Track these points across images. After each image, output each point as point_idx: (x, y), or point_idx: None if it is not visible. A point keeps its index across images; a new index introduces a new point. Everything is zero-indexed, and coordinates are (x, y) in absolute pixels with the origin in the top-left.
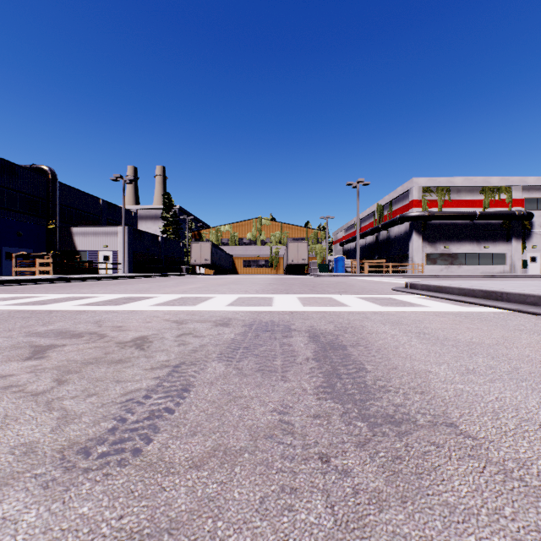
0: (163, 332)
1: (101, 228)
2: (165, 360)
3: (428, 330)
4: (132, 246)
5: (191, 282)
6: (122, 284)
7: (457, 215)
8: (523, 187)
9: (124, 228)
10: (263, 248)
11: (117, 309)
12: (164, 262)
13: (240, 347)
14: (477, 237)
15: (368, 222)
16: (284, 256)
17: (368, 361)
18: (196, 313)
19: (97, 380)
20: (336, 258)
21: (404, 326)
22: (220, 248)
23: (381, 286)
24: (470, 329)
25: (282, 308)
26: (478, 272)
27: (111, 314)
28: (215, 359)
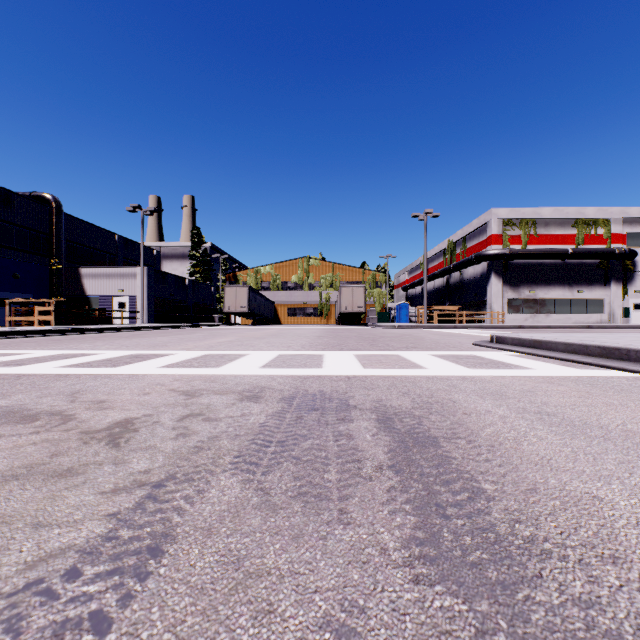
0: (161, 412)
1: (116, 269)
2: (143, 470)
3: (551, 407)
4: (153, 290)
5: (222, 335)
6: (136, 337)
7: (545, 254)
8: (624, 219)
9: (143, 269)
10: (311, 293)
11: (112, 373)
12: (192, 310)
13: (272, 440)
14: (568, 280)
15: (436, 262)
16: (336, 303)
17: (483, 472)
18: (218, 378)
19: (1, 523)
20: (398, 305)
21: (512, 401)
22: (259, 293)
23: (458, 340)
24: (611, 406)
25: (336, 370)
26: (570, 322)
27: (99, 381)
28: (228, 468)
